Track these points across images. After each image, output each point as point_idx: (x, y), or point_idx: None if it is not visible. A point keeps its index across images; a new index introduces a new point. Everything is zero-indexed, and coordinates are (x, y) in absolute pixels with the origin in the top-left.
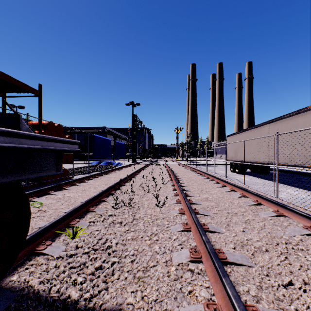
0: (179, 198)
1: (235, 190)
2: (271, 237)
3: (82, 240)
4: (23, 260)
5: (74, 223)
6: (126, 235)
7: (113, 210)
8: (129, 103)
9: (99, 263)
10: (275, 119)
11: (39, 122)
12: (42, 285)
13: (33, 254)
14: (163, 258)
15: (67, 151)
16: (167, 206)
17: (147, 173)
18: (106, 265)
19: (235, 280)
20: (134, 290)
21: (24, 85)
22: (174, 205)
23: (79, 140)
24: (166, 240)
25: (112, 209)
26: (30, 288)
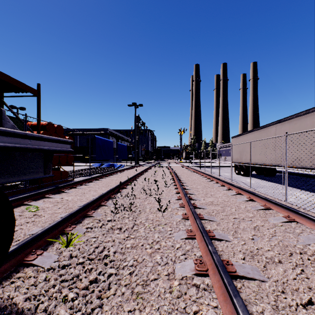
0: (183, 202)
1: (241, 193)
2: (284, 246)
3: (77, 249)
4: (10, 272)
5: (69, 230)
6: (125, 243)
7: (113, 215)
8: (132, 104)
9: (94, 276)
10: (282, 119)
11: (37, 122)
12: (27, 302)
13: (21, 265)
14: (164, 270)
15: (57, 151)
16: (170, 210)
17: (150, 175)
18: (102, 278)
19: (247, 297)
20: (131, 309)
21: (22, 84)
22: (177, 210)
23: (81, 141)
24: (168, 249)
25: (111, 214)
26: (14, 307)
